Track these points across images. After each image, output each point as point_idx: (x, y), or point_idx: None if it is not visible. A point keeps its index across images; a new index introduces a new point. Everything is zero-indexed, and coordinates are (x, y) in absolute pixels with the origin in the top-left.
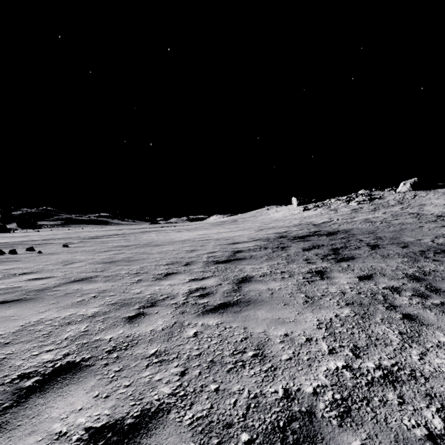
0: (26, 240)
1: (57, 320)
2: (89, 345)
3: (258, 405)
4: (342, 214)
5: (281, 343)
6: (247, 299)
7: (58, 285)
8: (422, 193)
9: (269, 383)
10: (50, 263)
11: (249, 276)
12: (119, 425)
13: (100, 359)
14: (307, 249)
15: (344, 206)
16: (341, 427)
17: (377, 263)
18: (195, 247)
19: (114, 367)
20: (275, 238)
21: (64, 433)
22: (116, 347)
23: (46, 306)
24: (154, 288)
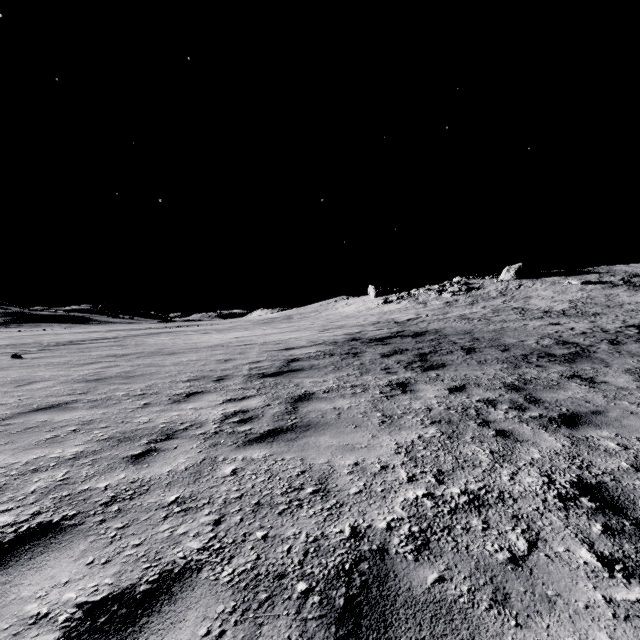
0: None
1: (14, 468)
2: (72, 497)
3: (319, 549)
4: (433, 309)
5: (349, 475)
6: (305, 422)
7: (9, 416)
8: (528, 283)
9: (333, 522)
10: None
11: (308, 392)
12: (128, 595)
13: (92, 515)
14: (387, 355)
15: (435, 298)
16: (417, 562)
17: (473, 371)
18: (231, 355)
19: (115, 523)
20: (345, 341)
21: (44, 615)
22: (116, 497)
23: None
24: (169, 414)
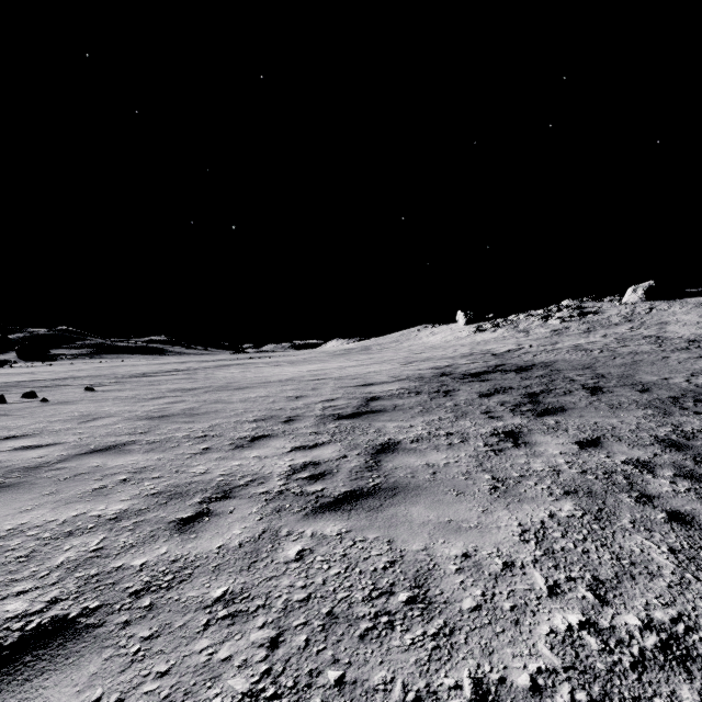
0: (26, 380)
1: (49, 528)
2: (100, 579)
3: None
4: (537, 338)
5: (458, 574)
6: (391, 484)
7: (64, 459)
8: (662, 305)
9: (443, 665)
10: (58, 420)
11: (393, 441)
12: None
13: (116, 612)
14: (486, 394)
15: (540, 326)
16: None
17: (604, 417)
18: (303, 391)
19: (141, 629)
20: (433, 377)
21: None
22: (150, 583)
23: (35, 500)
24: (230, 463)
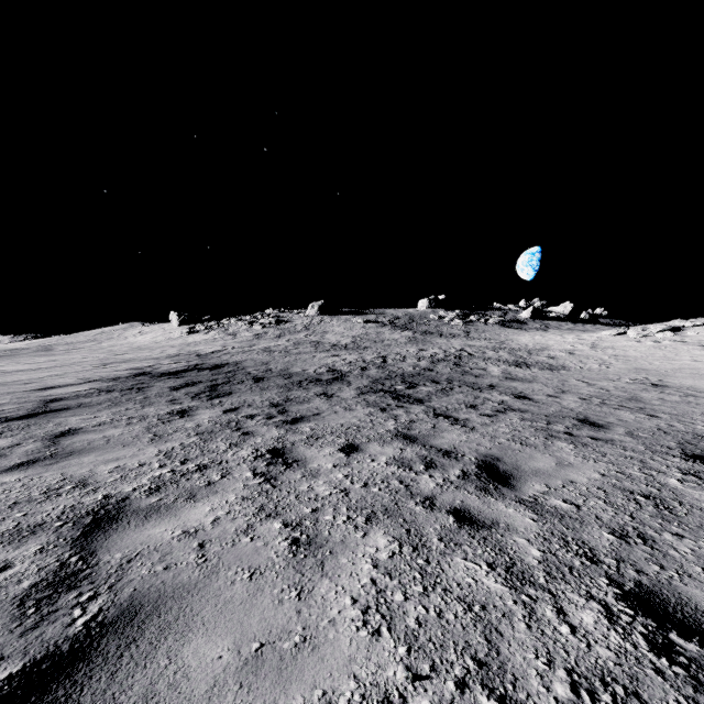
0: None
1: None
2: None
3: (75, 509)
4: (242, 340)
5: (109, 473)
6: (68, 451)
7: None
8: (328, 319)
9: (89, 497)
10: None
11: (74, 428)
12: None
13: None
14: (177, 388)
15: (246, 330)
16: (148, 497)
17: (253, 396)
18: None
19: None
20: (130, 377)
21: None
22: None
23: None
24: None
